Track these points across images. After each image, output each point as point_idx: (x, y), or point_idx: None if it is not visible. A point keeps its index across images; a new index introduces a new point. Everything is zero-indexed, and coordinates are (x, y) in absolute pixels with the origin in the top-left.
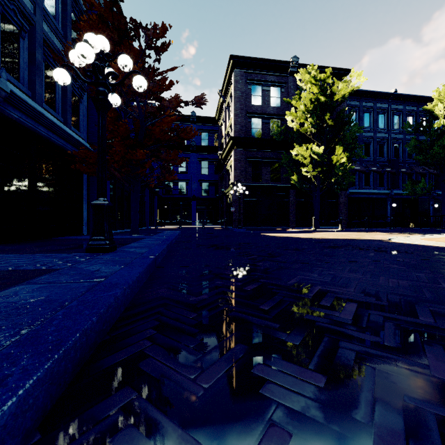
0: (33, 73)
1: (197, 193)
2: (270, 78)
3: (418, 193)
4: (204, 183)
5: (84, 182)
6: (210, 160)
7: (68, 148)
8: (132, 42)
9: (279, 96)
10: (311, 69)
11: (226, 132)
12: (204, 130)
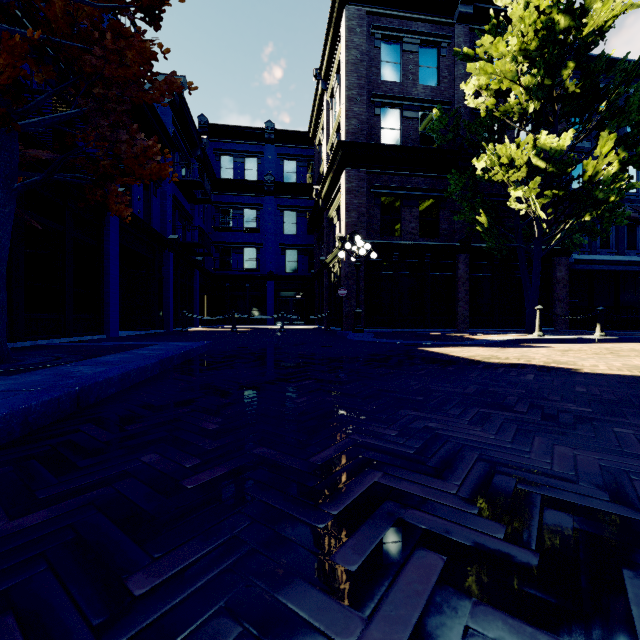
0: None
1: (276, 268)
2: (419, 27)
3: None
4: (288, 249)
5: None
6: (299, 210)
7: None
8: None
9: (436, 65)
10: None
11: (328, 147)
12: (289, 155)
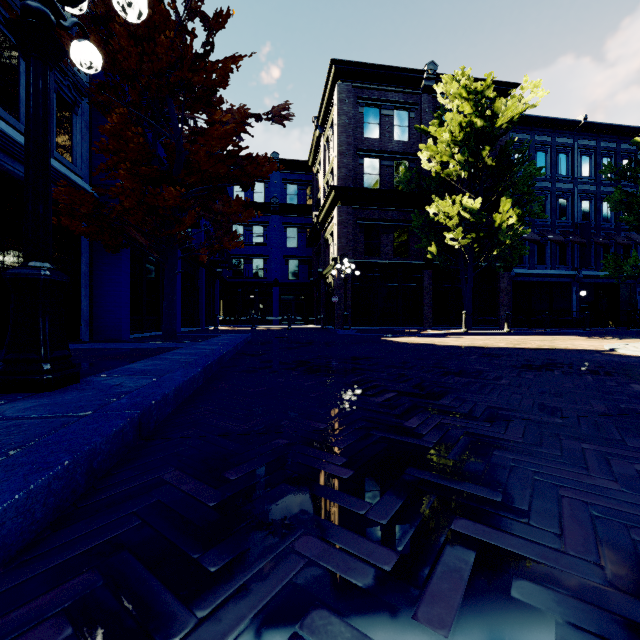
0: None
1: (280, 276)
2: (393, 96)
3: (627, 274)
4: (291, 260)
5: (83, 251)
6: (300, 227)
7: None
8: None
9: (407, 124)
10: (460, 75)
11: (324, 182)
12: (292, 180)
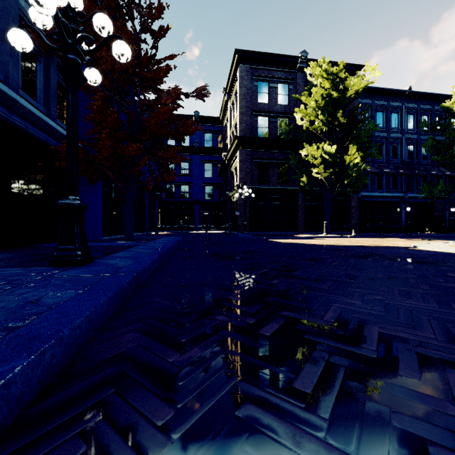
0: (5, 53)
1: (200, 197)
2: (278, 74)
3: (436, 196)
4: (207, 186)
5: None
6: (214, 162)
7: (51, 143)
8: (124, 22)
9: (287, 93)
10: (322, 62)
11: (231, 132)
12: (208, 130)
